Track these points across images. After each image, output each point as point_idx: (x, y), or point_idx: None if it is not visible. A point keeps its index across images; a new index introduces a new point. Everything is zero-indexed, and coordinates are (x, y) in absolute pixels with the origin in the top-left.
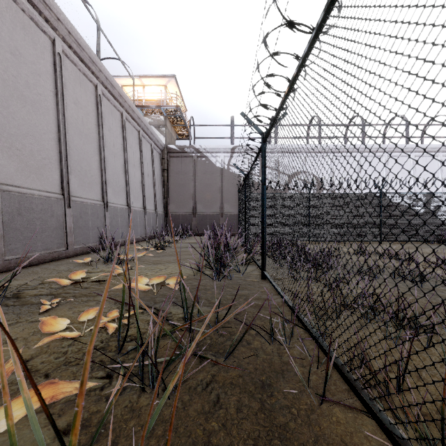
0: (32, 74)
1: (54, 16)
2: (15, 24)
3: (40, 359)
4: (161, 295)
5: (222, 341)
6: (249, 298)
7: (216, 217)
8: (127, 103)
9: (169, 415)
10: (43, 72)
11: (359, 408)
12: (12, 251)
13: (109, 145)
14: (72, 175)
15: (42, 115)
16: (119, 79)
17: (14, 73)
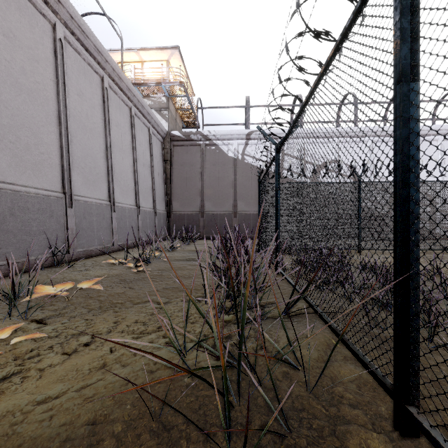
0: None
1: None
2: None
3: None
4: None
5: None
6: None
7: (228, 216)
8: (109, 64)
9: None
10: None
11: None
12: None
13: (78, 115)
14: None
15: None
16: (113, 54)
17: None
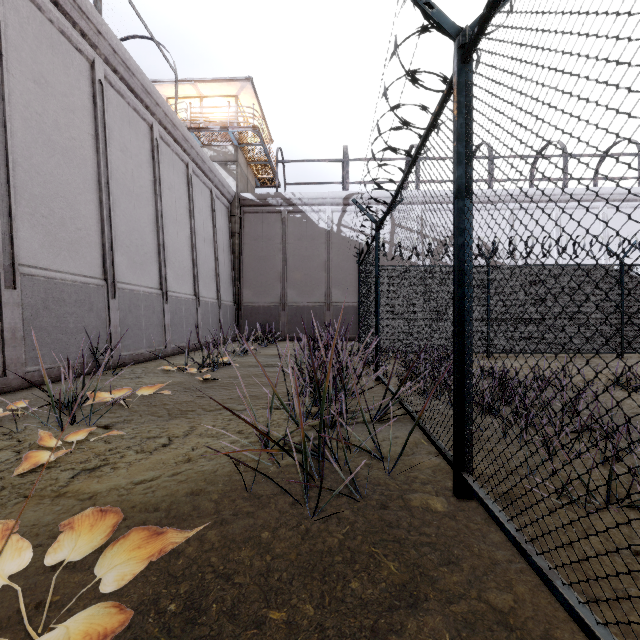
0: None
1: None
2: None
3: None
4: None
5: None
6: None
7: (319, 310)
8: (160, 108)
9: None
10: None
11: None
12: None
13: (121, 177)
14: (24, 222)
15: None
16: (161, 87)
17: None
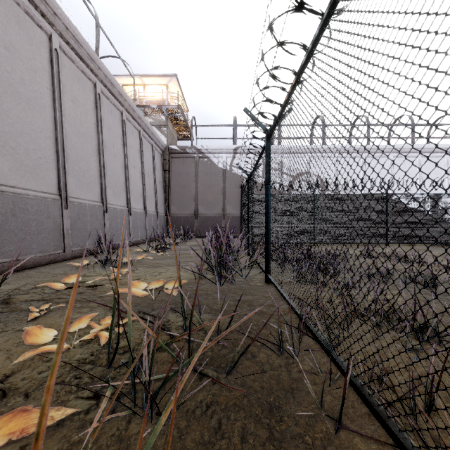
0: (27, 71)
1: (50, 10)
2: (10, 18)
3: (21, 375)
4: (159, 300)
5: (224, 353)
6: (253, 304)
7: (218, 218)
8: (127, 102)
9: (163, 447)
10: (39, 68)
11: (383, 438)
12: (5, 253)
13: (108, 145)
14: (69, 175)
15: (38, 113)
16: (119, 79)
17: (8, 69)
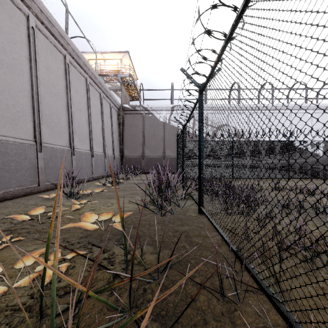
0: (8, 42)
1: None
2: None
3: None
4: (108, 231)
5: None
6: (190, 235)
7: (160, 159)
8: (90, 71)
9: None
10: (18, 41)
11: None
12: None
13: (75, 103)
14: (43, 125)
15: (17, 76)
16: (86, 55)
17: None
